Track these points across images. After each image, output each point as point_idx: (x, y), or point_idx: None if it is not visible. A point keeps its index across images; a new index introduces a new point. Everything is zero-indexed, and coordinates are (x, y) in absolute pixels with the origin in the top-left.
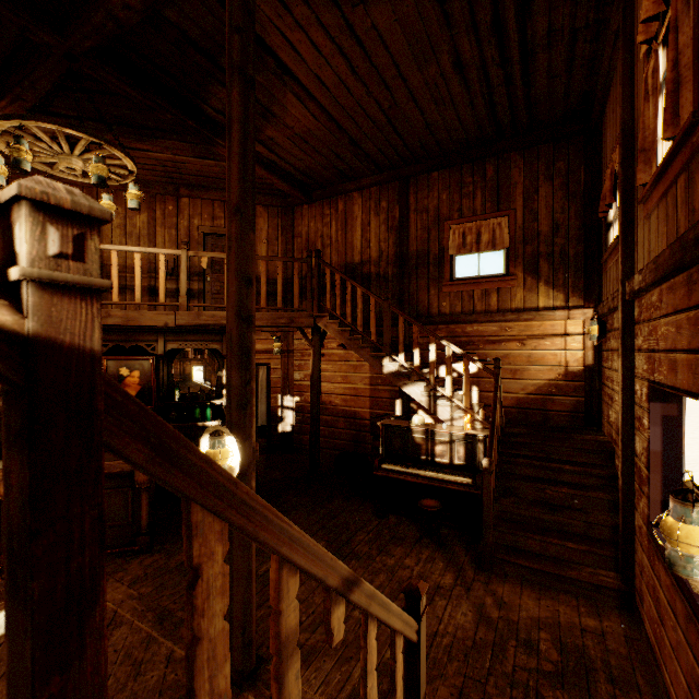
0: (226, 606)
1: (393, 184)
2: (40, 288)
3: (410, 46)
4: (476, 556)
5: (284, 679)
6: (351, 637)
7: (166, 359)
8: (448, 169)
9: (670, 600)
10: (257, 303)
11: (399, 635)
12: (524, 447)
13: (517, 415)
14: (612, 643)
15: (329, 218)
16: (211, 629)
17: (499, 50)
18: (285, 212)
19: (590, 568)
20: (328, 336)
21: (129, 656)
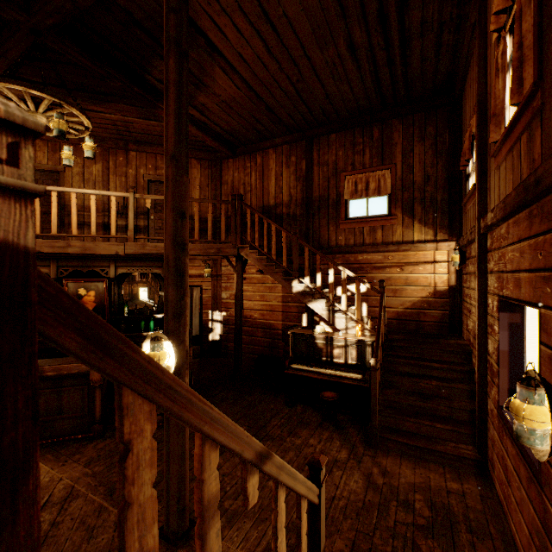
0: (154, 476)
1: (300, 142)
2: None
3: (313, 31)
4: (365, 436)
5: (206, 537)
6: (266, 502)
7: (117, 282)
8: (343, 132)
9: (515, 466)
10: (191, 237)
11: (303, 498)
12: (403, 349)
13: (397, 325)
14: (470, 501)
15: (249, 170)
16: (140, 496)
17: (383, 37)
18: (214, 164)
19: (453, 443)
20: (248, 264)
21: (83, 523)
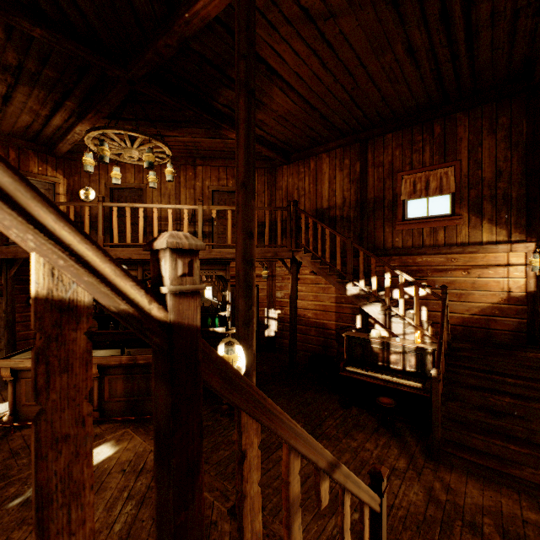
0: (259, 477)
1: (354, 145)
2: (175, 295)
3: (369, 42)
4: (426, 447)
5: (291, 528)
6: None
7: None
8: (400, 131)
9: None
10: None
11: (366, 505)
12: (469, 360)
13: (462, 332)
14: None
15: (303, 175)
16: (251, 491)
17: (446, 35)
18: (270, 171)
19: (531, 469)
20: (302, 265)
21: None
